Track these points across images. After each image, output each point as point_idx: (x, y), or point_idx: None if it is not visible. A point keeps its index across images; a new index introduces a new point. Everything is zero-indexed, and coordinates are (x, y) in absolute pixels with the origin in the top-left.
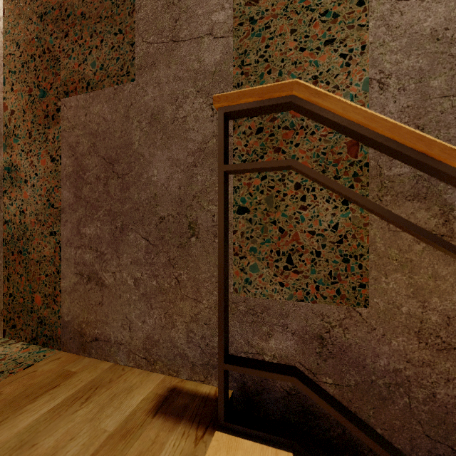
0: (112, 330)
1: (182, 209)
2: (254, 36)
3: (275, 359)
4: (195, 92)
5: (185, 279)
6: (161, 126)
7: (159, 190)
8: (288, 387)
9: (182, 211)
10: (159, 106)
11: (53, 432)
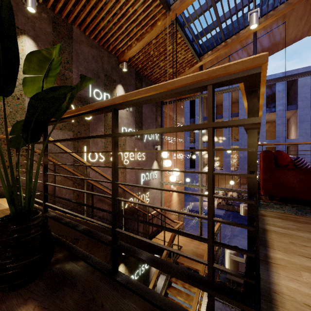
0: None
1: None
2: None
3: None
4: None
5: None
6: None
7: None
8: None
9: None
10: None
11: None
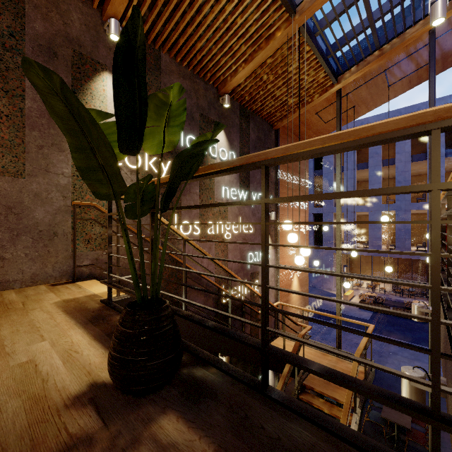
0: (11, 276)
1: (51, 227)
2: (78, 181)
3: (85, 267)
4: (57, 190)
5: (52, 250)
6: (40, 198)
7: (40, 221)
8: (88, 273)
9: (51, 228)
10: (40, 191)
11: (29, 293)
